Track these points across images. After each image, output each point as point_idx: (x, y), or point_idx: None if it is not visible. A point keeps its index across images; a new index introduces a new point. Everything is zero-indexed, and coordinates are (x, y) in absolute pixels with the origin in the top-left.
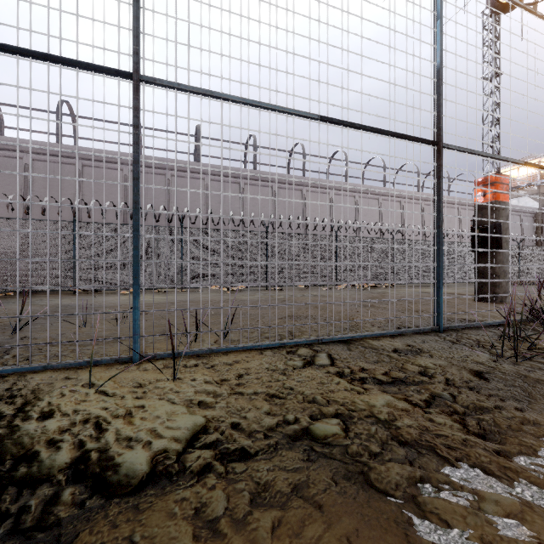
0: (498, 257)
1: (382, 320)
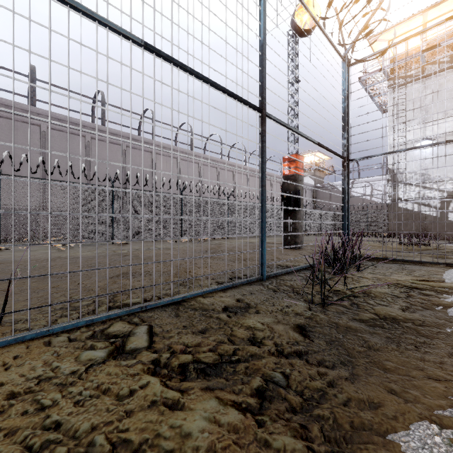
0: (298, 216)
1: (217, 271)
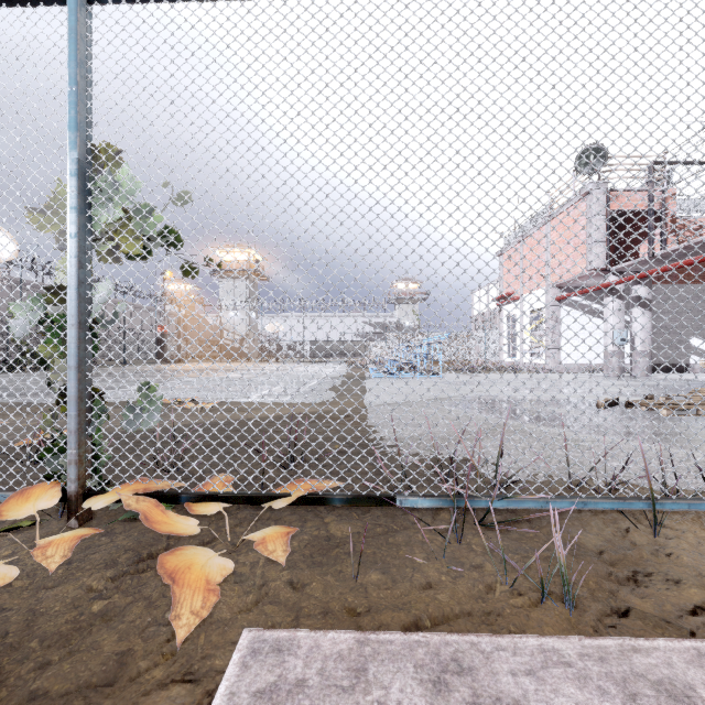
0: (165, 349)
1: None
